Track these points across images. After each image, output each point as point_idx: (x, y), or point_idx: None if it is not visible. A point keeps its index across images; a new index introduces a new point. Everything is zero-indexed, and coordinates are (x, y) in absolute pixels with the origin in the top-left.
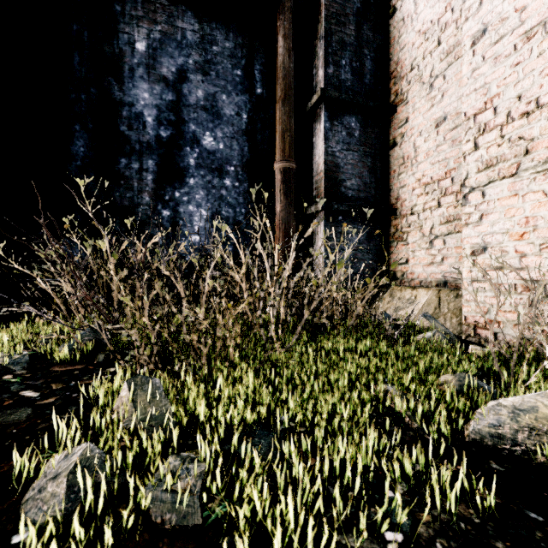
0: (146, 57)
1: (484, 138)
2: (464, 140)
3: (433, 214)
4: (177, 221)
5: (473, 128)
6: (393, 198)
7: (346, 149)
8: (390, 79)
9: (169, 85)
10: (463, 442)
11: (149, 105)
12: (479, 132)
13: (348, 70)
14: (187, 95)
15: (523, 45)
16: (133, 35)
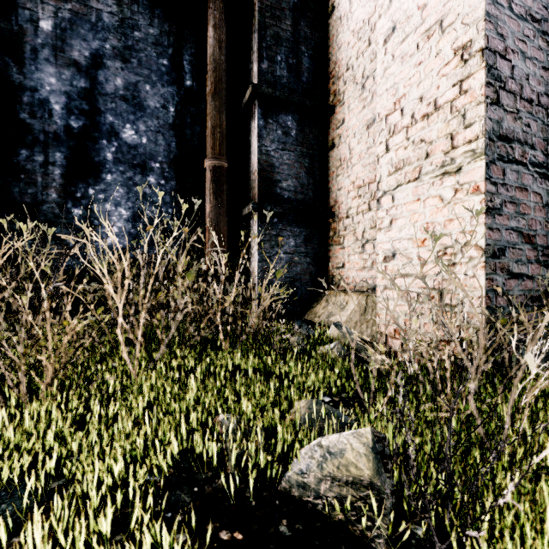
0: (53, 38)
1: (393, 140)
2: (378, 142)
3: (365, 218)
4: (91, 221)
5: (384, 129)
6: (332, 200)
7: (282, 148)
8: (329, 78)
9: (82, 70)
10: (273, 491)
11: (56, 92)
12: (390, 133)
13: (283, 67)
14: (104, 83)
15: (424, 44)
16: (36, 12)
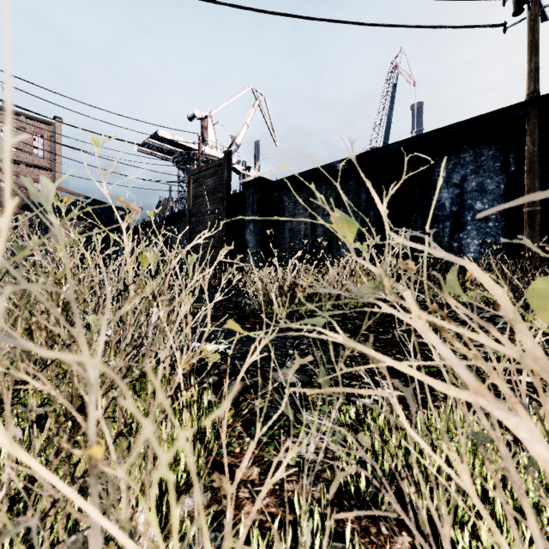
0: (446, 178)
1: None
2: None
3: None
4: (461, 247)
5: None
6: None
7: None
8: None
9: (457, 186)
10: None
11: (447, 199)
12: None
13: None
14: (466, 187)
15: None
16: (440, 171)
